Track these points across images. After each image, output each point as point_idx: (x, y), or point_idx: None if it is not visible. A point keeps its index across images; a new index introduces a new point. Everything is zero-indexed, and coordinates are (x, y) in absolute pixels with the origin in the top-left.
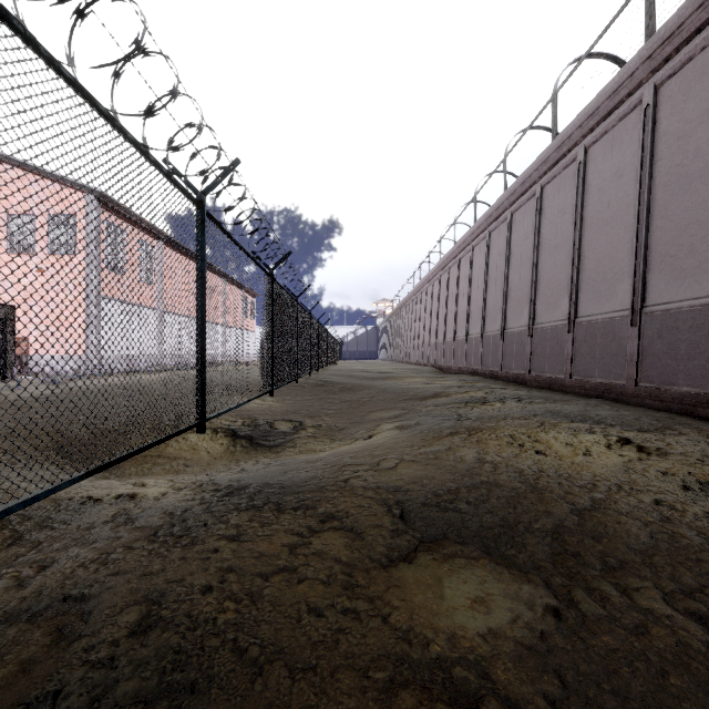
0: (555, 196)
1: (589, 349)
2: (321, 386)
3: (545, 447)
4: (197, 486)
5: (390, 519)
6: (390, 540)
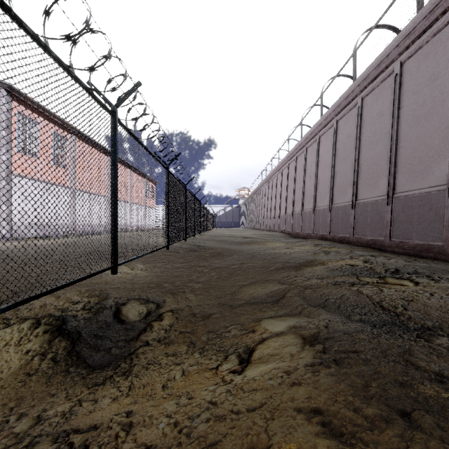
0: (421, 66)
1: None
2: (194, 250)
3: None
4: None
5: None
6: None
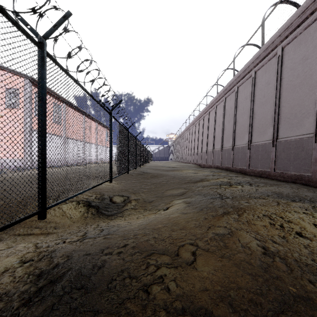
0: (263, 75)
1: (286, 156)
2: (141, 174)
3: (301, 228)
4: (36, 261)
5: None
6: None
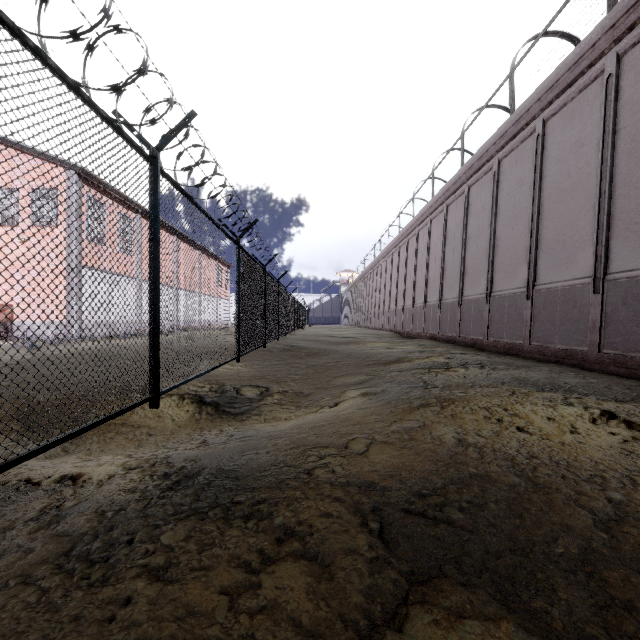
0: (513, 169)
1: (549, 316)
2: (288, 350)
3: (526, 422)
4: (149, 466)
5: (366, 539)
6: (369, 580)
